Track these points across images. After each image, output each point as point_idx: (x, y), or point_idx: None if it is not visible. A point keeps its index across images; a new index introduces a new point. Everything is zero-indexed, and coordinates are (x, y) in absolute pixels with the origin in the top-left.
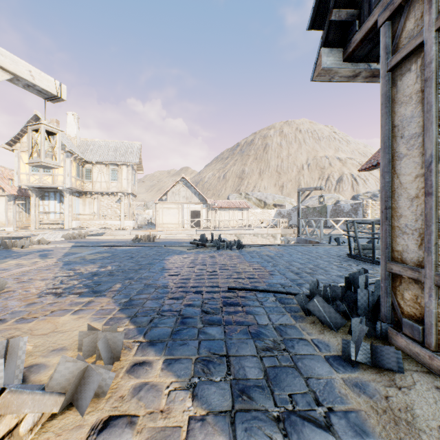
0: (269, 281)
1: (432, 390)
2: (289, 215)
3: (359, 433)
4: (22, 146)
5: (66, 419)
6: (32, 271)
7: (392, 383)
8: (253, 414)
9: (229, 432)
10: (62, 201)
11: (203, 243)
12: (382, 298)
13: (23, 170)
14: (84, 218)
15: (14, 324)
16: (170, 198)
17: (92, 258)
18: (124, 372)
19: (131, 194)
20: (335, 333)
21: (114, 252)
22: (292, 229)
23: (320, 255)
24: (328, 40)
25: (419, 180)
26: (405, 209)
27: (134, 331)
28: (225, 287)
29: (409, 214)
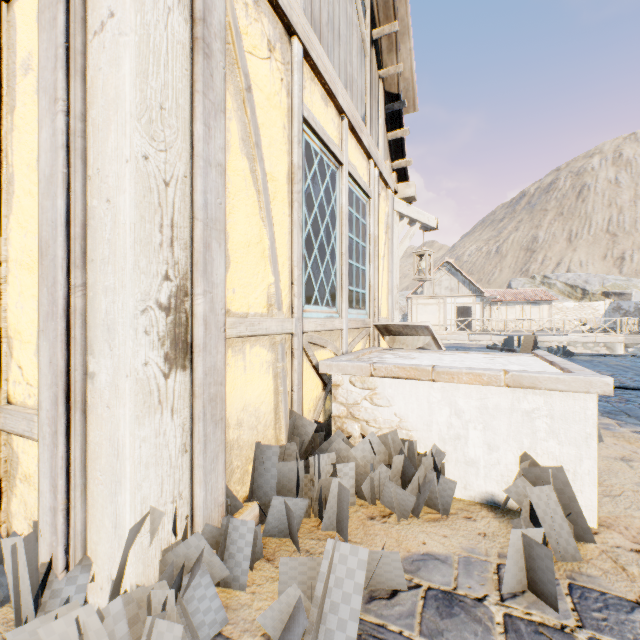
0: (637, 385)
1: None
2: (639, 311)
3: None
4: None
5: None
6: None
7: None
8: None
9: None
10: None
11: (509, 348)
12: None
13: None
14: None
15: None
16: (426, 290)
17: None
18: None
19: None
20: None
21: None
22: None
23: None
24: None
25: None
26: None
27: None
28: None
29: None
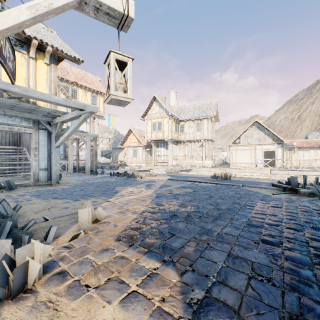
0: None
1: None
2: None
3: None
4: (148, 116)
5: None
6: (134, 200)
7: None
8: None
9: None
10: (167, 147)
11: (292, 188)
12: None
13: (148, 131)
14: (179, 159)
15: (63, 292)
16: (242, 141)
17: (177, 193)
18: None
19: (210, 140)
20: None
21: (195, 188)
22: None
23: None
24: None
25: None
26: None
27: None
28: None
29: None
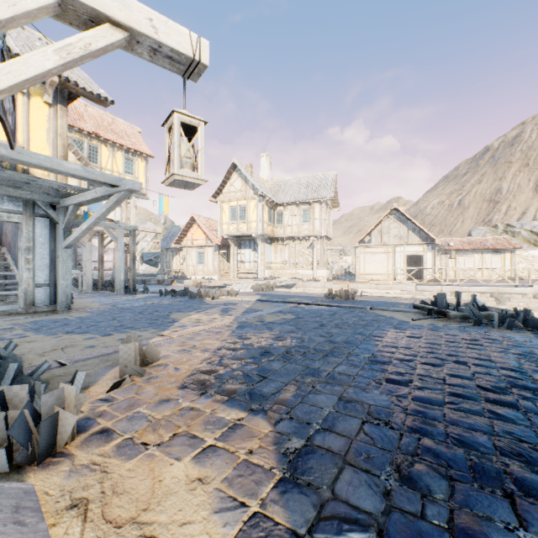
0: None
1: None
2: None
3: None
4: (223, 196)
5: None
6: (202, 332)
7: None
8: None
9: None
10: (256, 249)
11: (440, 310)
12: None
13: (224, 220)
14: (276, 267)
15: (111, 452)
16: (374, 239)
17: (271, 321)
18: None
19: (325, 238)
20: None
21: (299, 313)
22: None
23: None
24: None
25: None
26: None
27: None
28: None
29: None
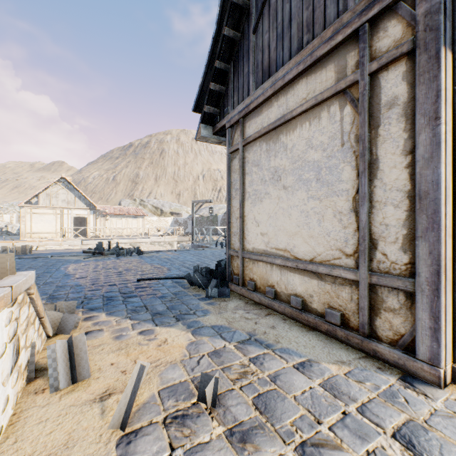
0: (168, 274)
1: (238, 299)
2: (185, 223)
3: (206, 313)
4: None
5: (59, 337)
6: None
7: (224, 300)
8: (162, 317)
9: (152, 323)
10: None
11: (100, 252)
12: (227, 269)
13: None
14: None
15: None
16: (43, 201)
17: None
18: (82, 321)
19: None
20: (205, 290)
21: None
22: (188, 236)
23: (207, 255)
24: (204, 120)
25: (239, 210)
26: (235, 223)
27: None
28: (134, 280)
29: (236, 226)
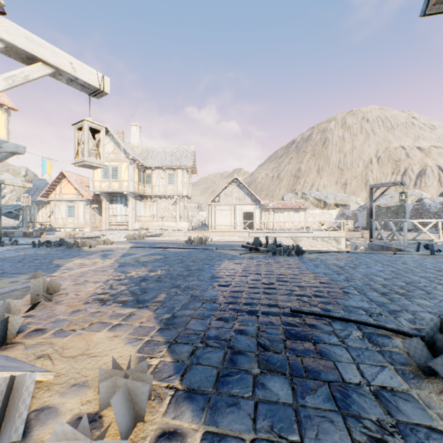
0: (345, 303)
1: None
2: (354, 216)
3: None
4: None
5: None
6: (90, 271)
7: None
8: None
9: None
10: (127, 204)
11: (256, 247)
12: None
13: (96, 178)
14: (145, 220)
15: (50, 337)
16: (222, 199)
17: (145, 260)
18: None
19: (186, 197)
20: None
21: (166, 254)
22: (360, 232)
23: (410, 267)
24: None
25: None
26: None
27: (170, 367)
28: (286, 308)
29: None
